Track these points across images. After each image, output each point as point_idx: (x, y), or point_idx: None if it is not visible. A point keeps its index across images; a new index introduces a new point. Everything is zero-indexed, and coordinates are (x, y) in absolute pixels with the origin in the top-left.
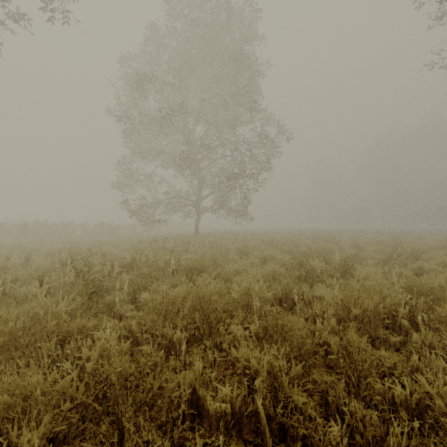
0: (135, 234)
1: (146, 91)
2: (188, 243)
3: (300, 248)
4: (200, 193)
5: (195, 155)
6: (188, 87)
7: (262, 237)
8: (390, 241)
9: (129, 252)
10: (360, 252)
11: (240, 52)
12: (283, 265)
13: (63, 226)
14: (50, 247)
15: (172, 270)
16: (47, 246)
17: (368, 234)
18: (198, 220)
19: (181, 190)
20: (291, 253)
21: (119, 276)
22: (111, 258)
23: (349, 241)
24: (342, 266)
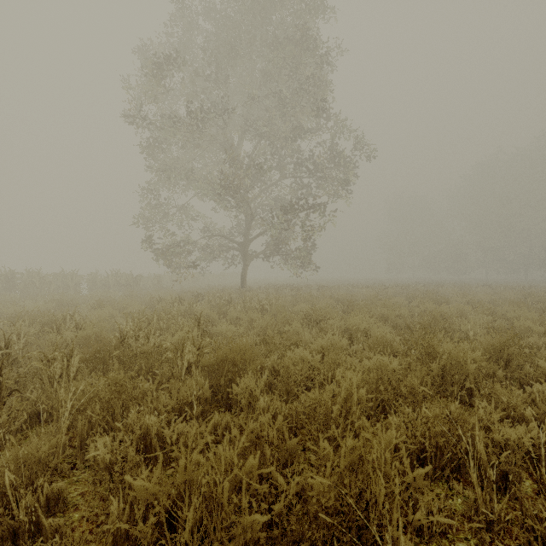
0: (161, 287)
1: (175, 94)
2: (228, 302)
3: (399, 313)
4: (247, 232)
5: (241, 179)
6: (230, 82)
7: (332, 292)
8: (519, 299)
9: (127, 321)
10: (494, 319)
11: (304, 28)
12: (383, 345)
13: (64, 277)
14: (20, 310)
15: (186, 364)
16: (16, 309)
17: (478, 288)
18: (244, 269)
19: (223, 229)
20: (386, 320)
21: (68, 384)
22: (90, 335)
23: (461, 299)
24: (500, 353)
